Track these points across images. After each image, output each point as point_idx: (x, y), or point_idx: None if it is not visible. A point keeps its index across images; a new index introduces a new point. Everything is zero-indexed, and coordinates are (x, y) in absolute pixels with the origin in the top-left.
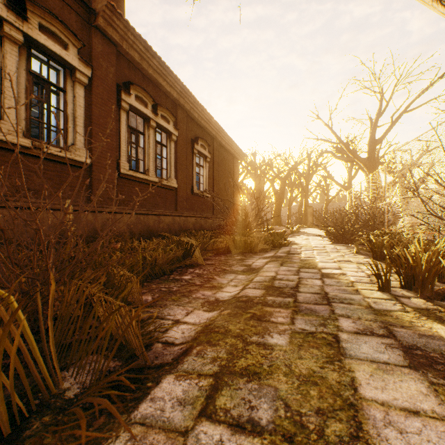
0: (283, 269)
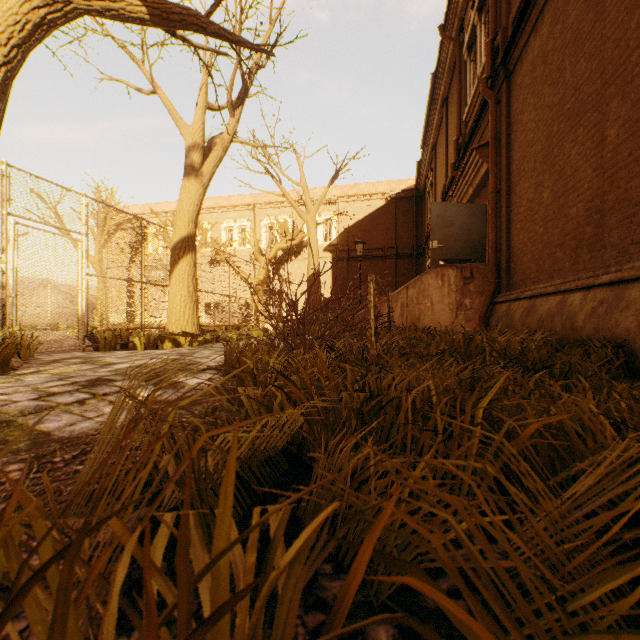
0: None
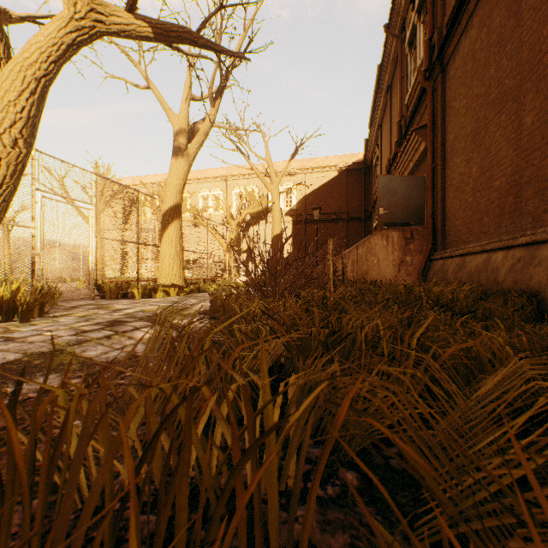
0: (13, 345)
